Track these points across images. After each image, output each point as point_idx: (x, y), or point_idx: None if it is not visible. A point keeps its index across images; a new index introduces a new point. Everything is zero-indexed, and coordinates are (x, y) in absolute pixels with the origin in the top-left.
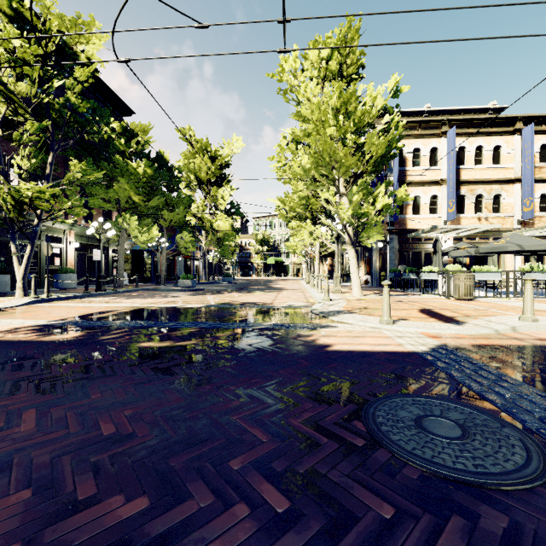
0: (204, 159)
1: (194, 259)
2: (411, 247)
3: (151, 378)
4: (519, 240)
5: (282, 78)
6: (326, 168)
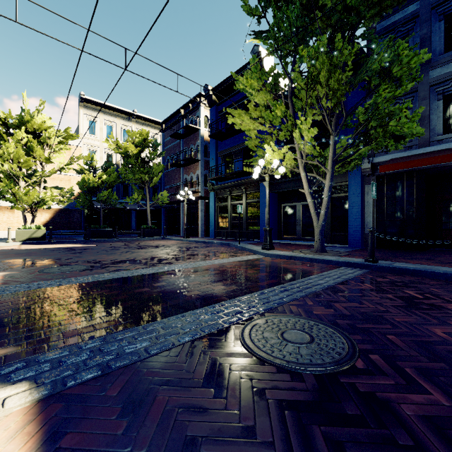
0: None
1: None
2: None
3: None
4: None
5: None
6: None
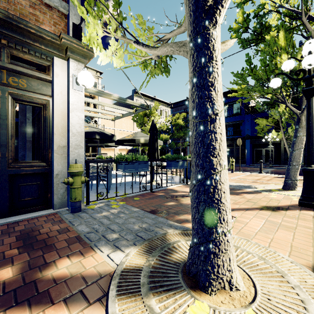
0: None
1: None
2: None
3: None
4: None
5: None
6: None
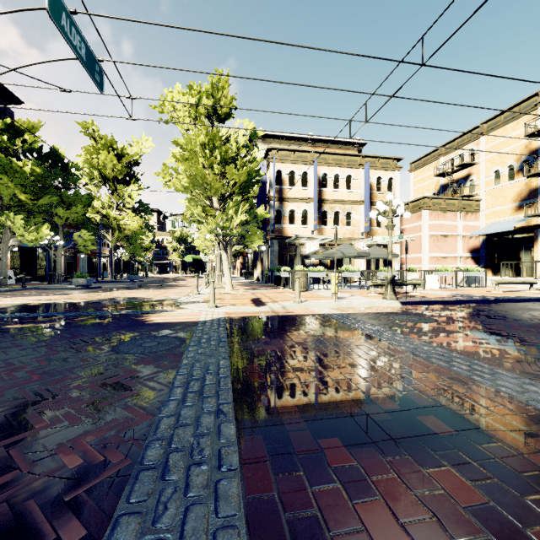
0: (109, 155)
1: (101, 257)
2: (288, 251)
3: (5, 340)
4: (344, 248)
5: (164, 110)
6: (201, 188)
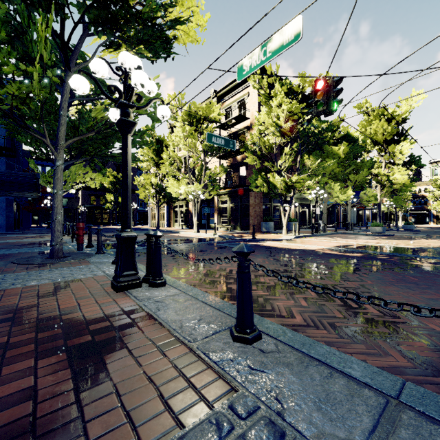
0: (380, 123)
1: (366, 209)
2: None
3: None
4: None
5: None
6: None
